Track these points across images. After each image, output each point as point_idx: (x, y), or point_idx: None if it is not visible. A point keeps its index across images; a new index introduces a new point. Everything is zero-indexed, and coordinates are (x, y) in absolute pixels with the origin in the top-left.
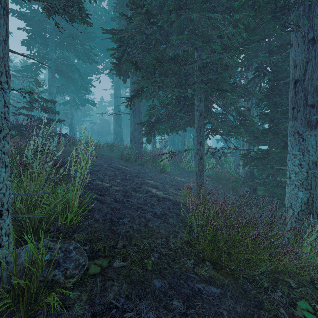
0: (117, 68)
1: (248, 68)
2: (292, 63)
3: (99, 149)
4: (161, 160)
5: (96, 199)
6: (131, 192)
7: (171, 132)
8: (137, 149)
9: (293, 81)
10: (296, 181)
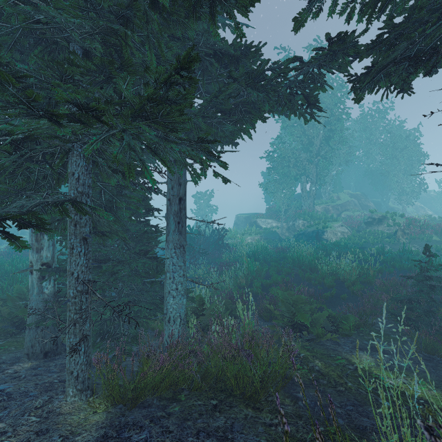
0: None
1: None
2: (178, 179)
3: None
4: None
5: None
6: None
7: None
8: None
9: (178, 197)
10: (182, 290)
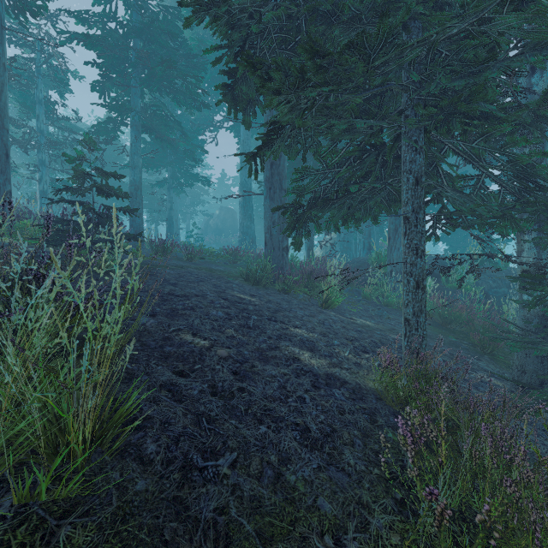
0: (230, 95)
1: (532, 68)
2: None
3: (211, 260)
4: (323, 282)
5: (166, 389)
6: (253, 363)
7: (345, 226)
8: (278, 261)
9: None
10: None
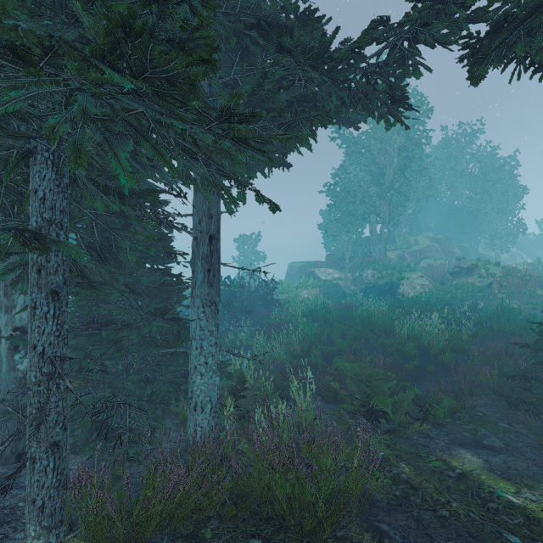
0: None
1: None
2: (208, 210)
3: None
4: None
5: None
6: None
7: None
8: None
9: (209, 235)
10: (214, 365)
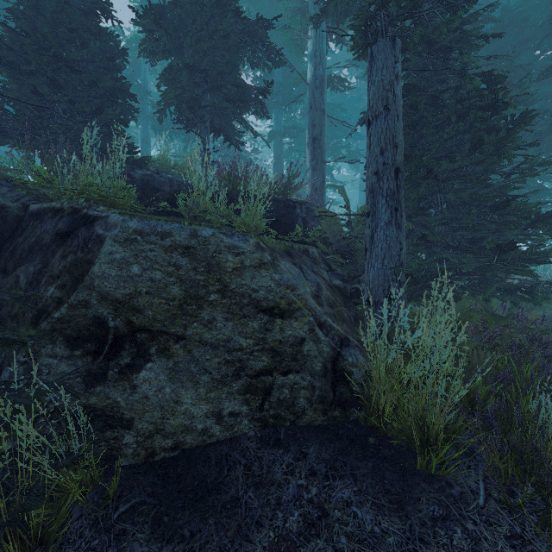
0: None
1: None
2: None
3: None
4: None
5: None
6: None
7: None
8: None
9: None
10: None
